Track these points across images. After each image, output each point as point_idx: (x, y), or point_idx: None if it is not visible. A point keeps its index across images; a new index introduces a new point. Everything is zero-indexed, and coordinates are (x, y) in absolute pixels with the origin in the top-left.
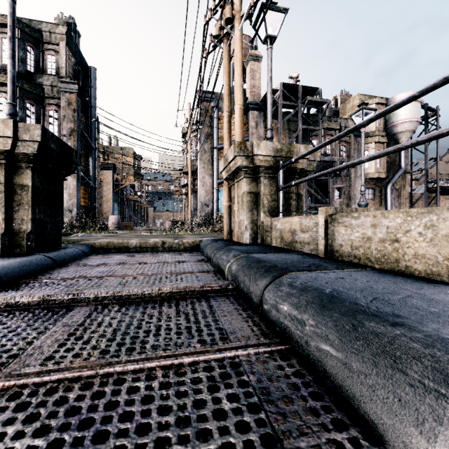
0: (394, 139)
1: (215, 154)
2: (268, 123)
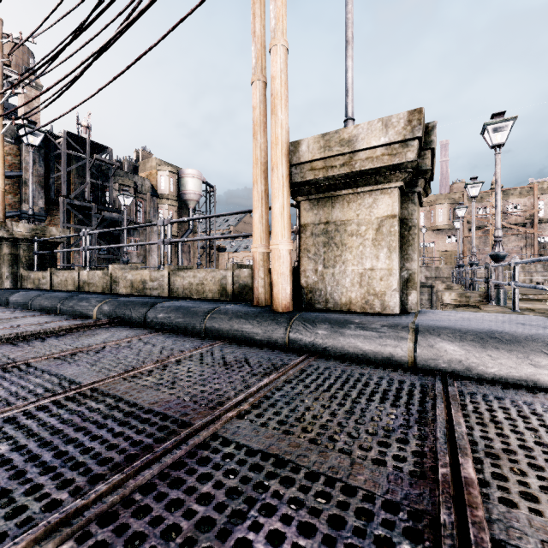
0: (185, 204)
1: None
2: (30, 204)
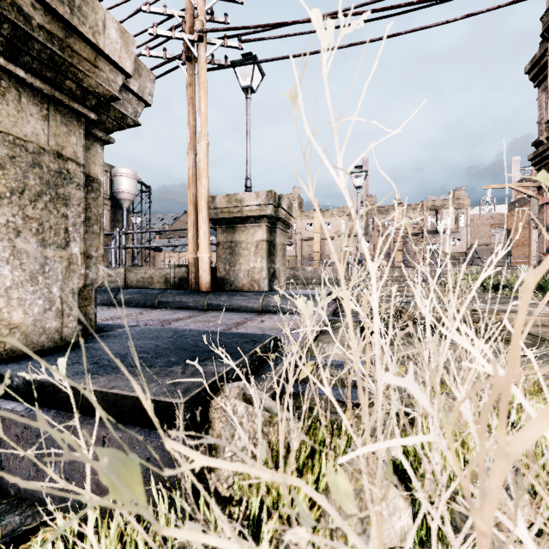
0: (119, 203)
1: None
2: None
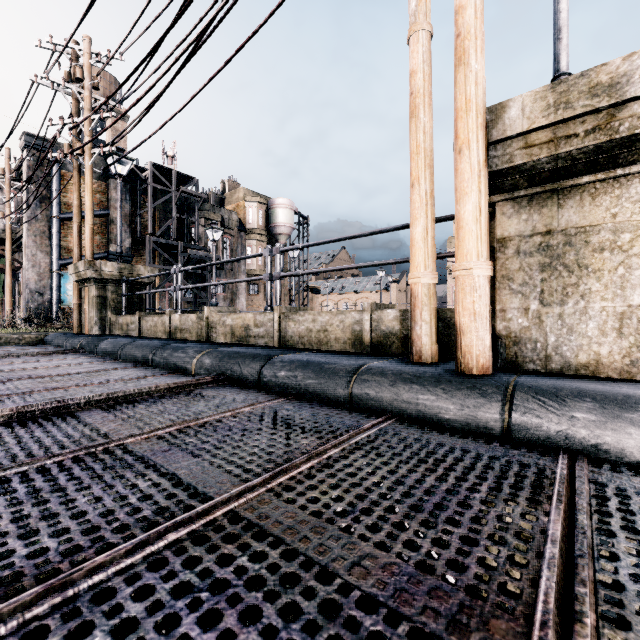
0: (275, 239)
1: (55, 226)
2: (118, 241)
